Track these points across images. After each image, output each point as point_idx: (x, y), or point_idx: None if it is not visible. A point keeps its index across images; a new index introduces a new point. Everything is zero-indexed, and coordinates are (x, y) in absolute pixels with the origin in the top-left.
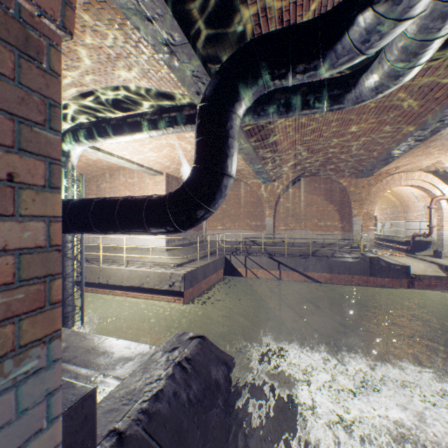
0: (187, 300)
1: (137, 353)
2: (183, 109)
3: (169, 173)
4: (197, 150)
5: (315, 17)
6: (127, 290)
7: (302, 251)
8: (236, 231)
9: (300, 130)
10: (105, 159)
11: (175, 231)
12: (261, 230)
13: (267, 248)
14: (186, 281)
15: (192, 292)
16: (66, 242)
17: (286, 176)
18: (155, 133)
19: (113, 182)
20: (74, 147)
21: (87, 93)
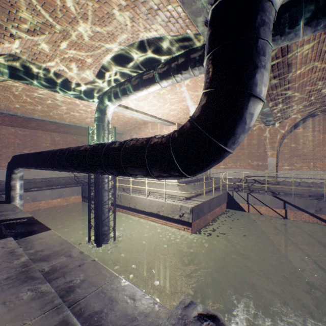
0: (195, 230)
1: (139, 311)
2: (190, 53)
3: (180, 123)
4: (209, 69)
5: None
6: (148, 215)
7: (311, 191)
8: (238, 170)
9: (325, 57)
10: (132, 115)
11: (180, 176)
12: (262, 169)
13: (270, 187)
14: (193, 214)
15: (198, 223)
16: (103, 178)
17: (292, 116)
18: (165, 83)
19: (140, 133)
20: (108, 106)
21: (112, 58)
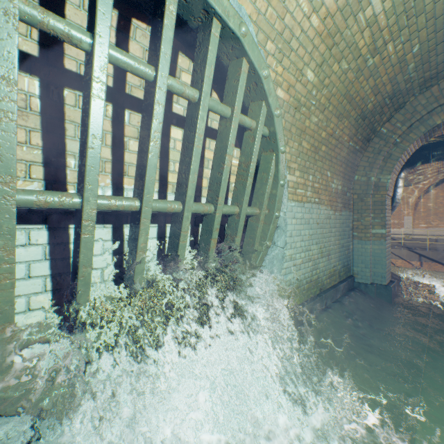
0: None
1: None
2: None
3: None
4: None
5: (443, 142)
6: None
7: None
8: None
9: None
10: None
11: None
12: (398, 227)
13: (406, 243)
14: None
15: None
16: None
17: (427, 180)
18: None
19: None
20: None
21: None
